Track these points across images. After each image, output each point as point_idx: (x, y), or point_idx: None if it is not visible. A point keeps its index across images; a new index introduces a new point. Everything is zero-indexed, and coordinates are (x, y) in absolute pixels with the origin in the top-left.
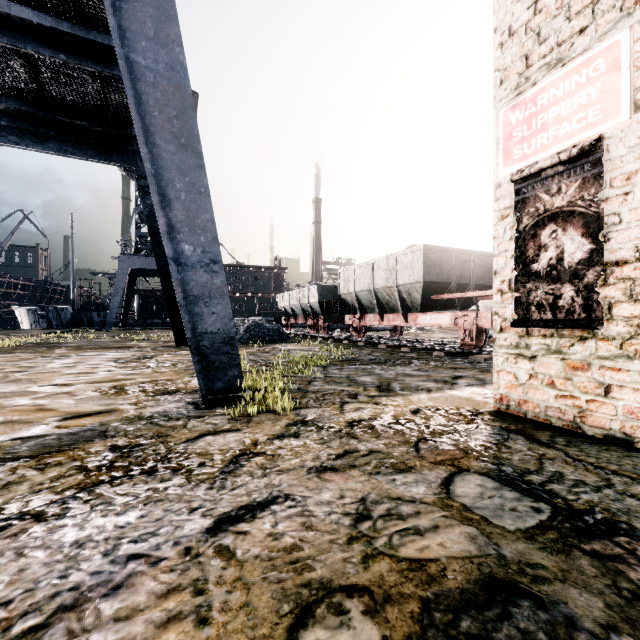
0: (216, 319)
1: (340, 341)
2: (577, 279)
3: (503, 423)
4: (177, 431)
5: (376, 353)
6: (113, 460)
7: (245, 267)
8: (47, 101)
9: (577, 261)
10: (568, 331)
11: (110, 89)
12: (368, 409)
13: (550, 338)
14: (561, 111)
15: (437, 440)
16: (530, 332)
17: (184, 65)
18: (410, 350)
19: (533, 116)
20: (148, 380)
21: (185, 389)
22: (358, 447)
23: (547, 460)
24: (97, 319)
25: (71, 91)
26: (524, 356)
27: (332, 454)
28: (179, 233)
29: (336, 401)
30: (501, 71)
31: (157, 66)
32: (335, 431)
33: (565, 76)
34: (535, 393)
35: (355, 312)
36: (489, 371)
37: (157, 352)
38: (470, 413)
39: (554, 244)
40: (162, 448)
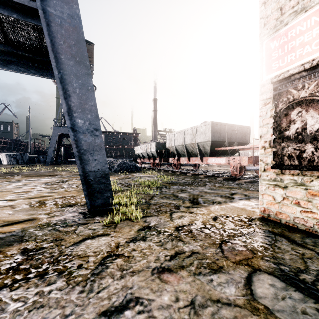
0: (97, 163)
1: (167, 171)
2: (316, 141)
3: (269, 227)
4: (69, 236)
5: (186, 178)
6: (20, 263)
7: (118, 133)
8: (9, 42)
9: (316, 130)
10: (309, 172)
11: (43, 36)
12: (186, 217)
13: (297, 176)
14: (304, 39)
15: (232, 242)
16: (283, 172)
17: (79, 15)
18: (204, 177)
19: (285, 43)
20: (60, 196)
21: (80, 203)
22: (184, 248)
23: (308, 259)
24: (42, 159)
25: (22, 37)
26: (279, 186)
27: (167, 255)
28: (75, 113)
29: (167, 211)
30: (264, 18)
31: (62, 15)
32: (168, 235)
33: (307, 18)
34: (287, 208)
35: (174, 156)
36: (249, 190)
37: (70, 178)
38: (247, 219)
39: (300, 119)
40: (56, 251)
